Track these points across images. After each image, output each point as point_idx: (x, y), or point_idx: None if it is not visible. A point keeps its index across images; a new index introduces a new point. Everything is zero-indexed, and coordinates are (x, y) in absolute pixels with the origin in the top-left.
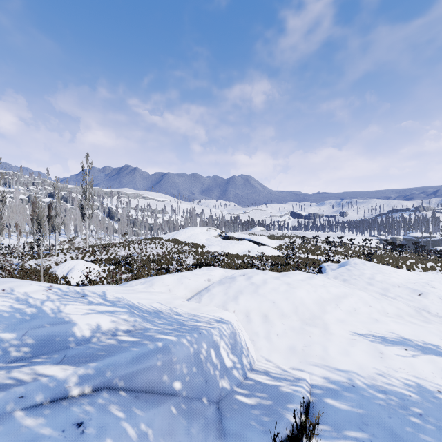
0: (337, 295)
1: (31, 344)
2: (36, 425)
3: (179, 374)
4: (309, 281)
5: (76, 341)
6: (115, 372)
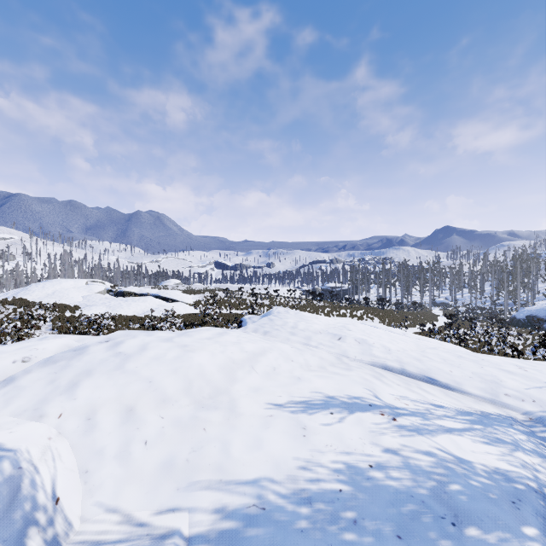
0: (253, 352)
1: None
2: None
3: None
4: (218, 338)
5: None
6: None
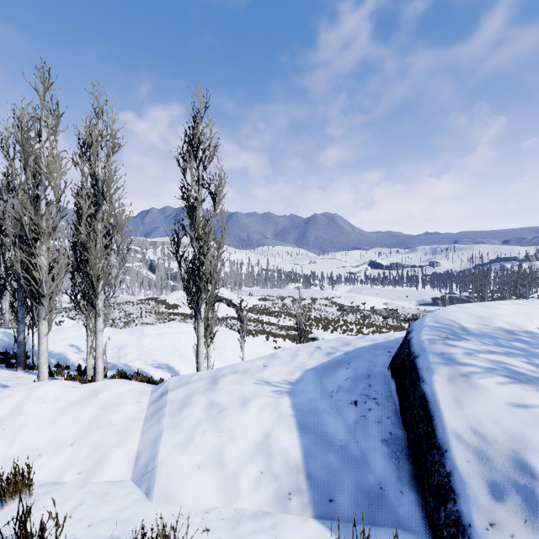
0: None
1: None
2: None
3: (2, 343)
4: None
5: None
6: None
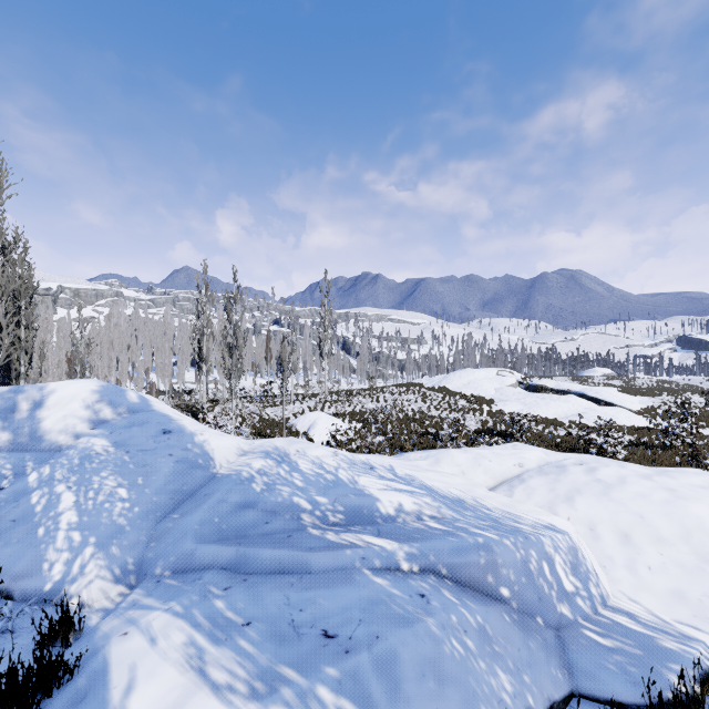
0: None
1: (343, 512)
2: (386, 585)
3: (505, 580)
4: None
5: (382, 517)
6: (438, 558)
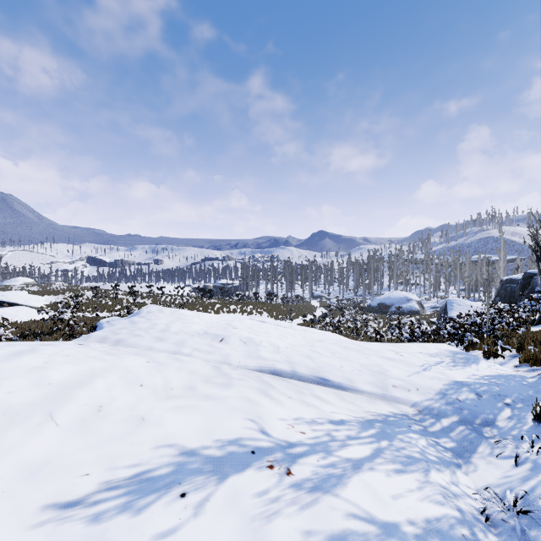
0: (65, 383)
1: None
2: None
3: None
4: (2, 364)
5: None
6: None
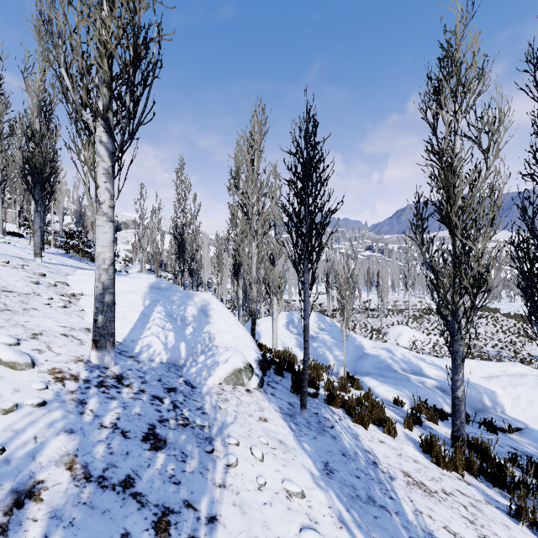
0: None
1: (411, 370)
2: (420, 385)
3: None
4: None
5: (424, 374)
6: (438, 384)
